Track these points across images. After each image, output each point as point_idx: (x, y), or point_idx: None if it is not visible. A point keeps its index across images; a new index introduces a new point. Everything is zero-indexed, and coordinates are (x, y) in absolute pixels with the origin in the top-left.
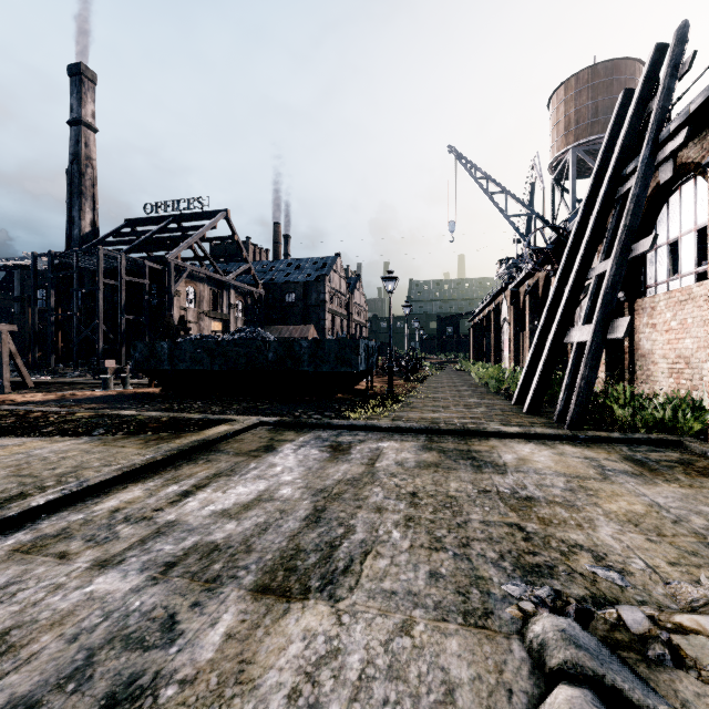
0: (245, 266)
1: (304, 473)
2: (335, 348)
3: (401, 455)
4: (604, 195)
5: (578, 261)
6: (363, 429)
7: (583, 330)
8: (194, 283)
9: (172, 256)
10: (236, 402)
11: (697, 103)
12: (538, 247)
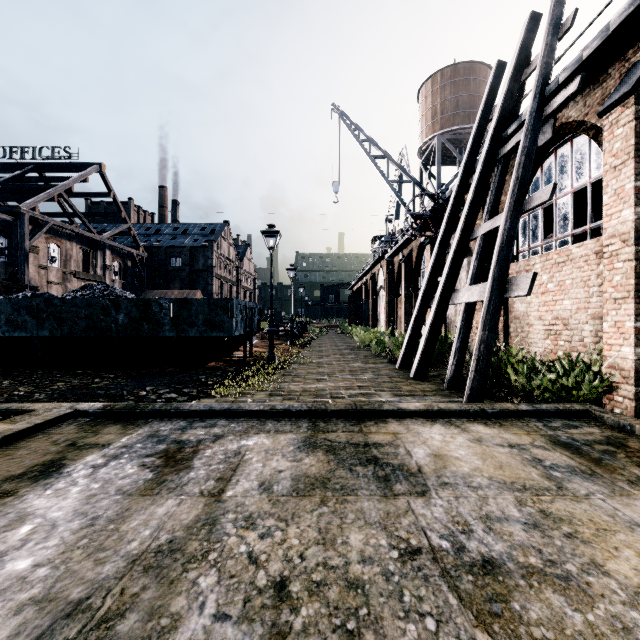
0: (123, 226)
1: (70, 540)
2: (204, 309)
3: (271, 465)
4: (486, 156)
5: (463, 221)
6: (226, 414)
7: (472, 290)
8: (58, 239)
9: (26, 206)
10: (65, 379)
11: (592, 47)
12: (418, 213)
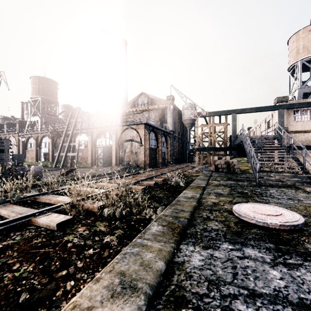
0: None
1: None
2: (17, 156)
3: None
4: (72, 131)
5: (69, 141)
6: (51, 170)
7: (72, 153)
8: None
9: None
10: None
11: (87, 128)
12: (52, 133)
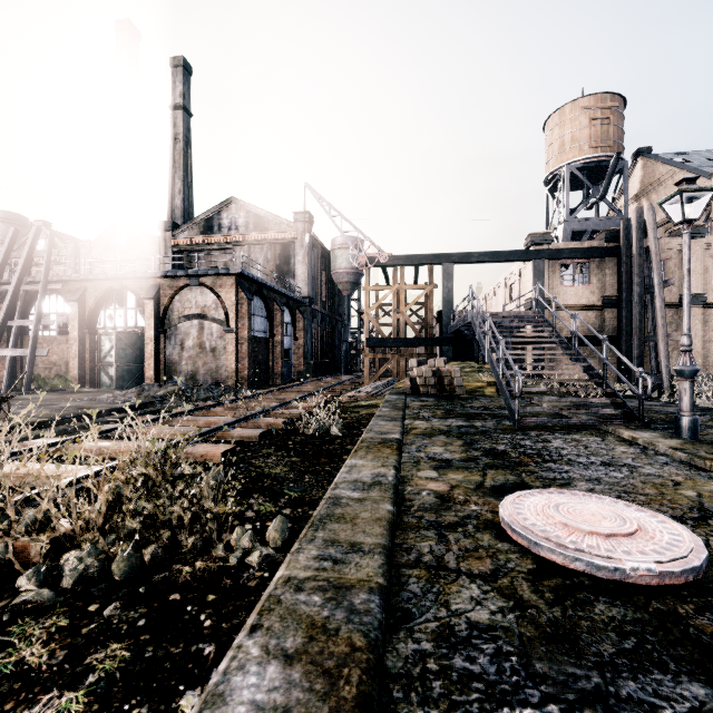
0: None
1: None
2: None
3: None
4: (16, 286)
5: (4, 316)
6: None
7: (15, 351)
8: None
9: None
10: None
11: (66, 279)
12: None
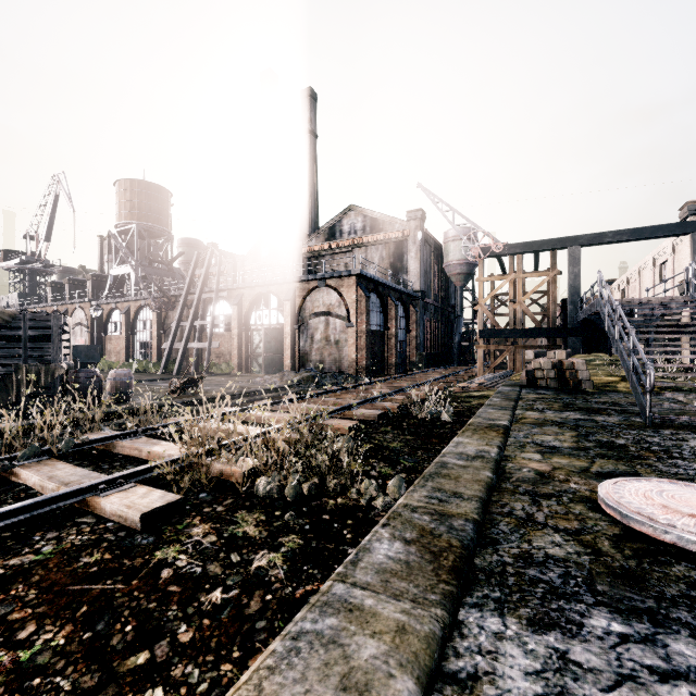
0: None
1: None
2: (85, 349)
3: None
4: (199, 295)
5: (192, 318)
6: (155, 381)
7: (199, 344)
8: None
9: None
10: None
11: (230, 288)
12: (158, 300)
